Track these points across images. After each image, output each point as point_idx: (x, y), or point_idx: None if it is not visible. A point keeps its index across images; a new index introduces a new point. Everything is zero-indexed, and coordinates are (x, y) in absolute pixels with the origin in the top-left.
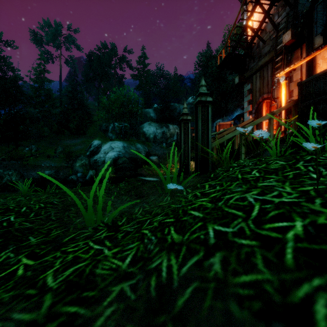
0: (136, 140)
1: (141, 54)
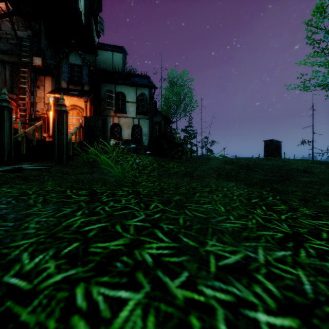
0: None
1: None
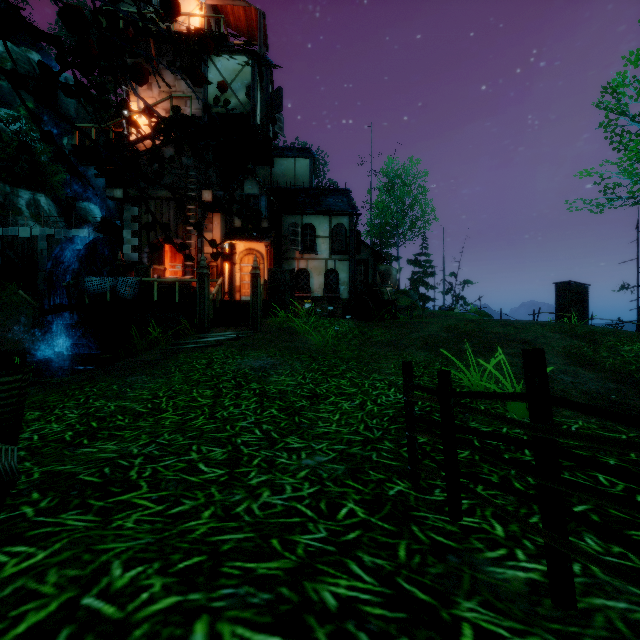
0: None
1: None
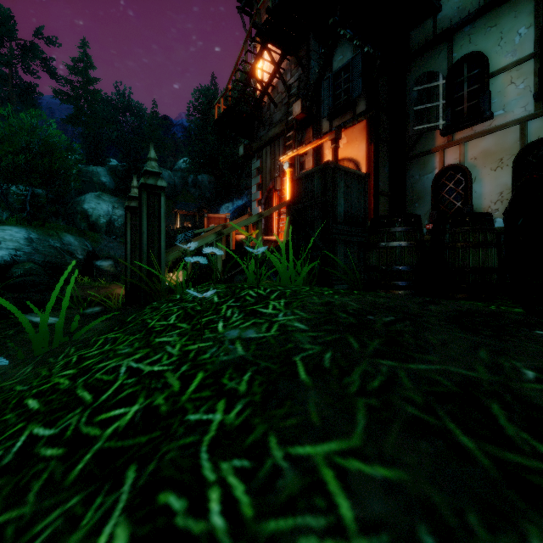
0: (64, 227)
1: (79, 55)
